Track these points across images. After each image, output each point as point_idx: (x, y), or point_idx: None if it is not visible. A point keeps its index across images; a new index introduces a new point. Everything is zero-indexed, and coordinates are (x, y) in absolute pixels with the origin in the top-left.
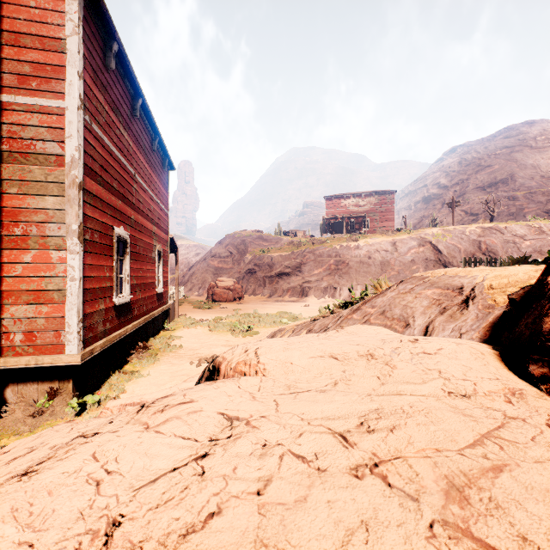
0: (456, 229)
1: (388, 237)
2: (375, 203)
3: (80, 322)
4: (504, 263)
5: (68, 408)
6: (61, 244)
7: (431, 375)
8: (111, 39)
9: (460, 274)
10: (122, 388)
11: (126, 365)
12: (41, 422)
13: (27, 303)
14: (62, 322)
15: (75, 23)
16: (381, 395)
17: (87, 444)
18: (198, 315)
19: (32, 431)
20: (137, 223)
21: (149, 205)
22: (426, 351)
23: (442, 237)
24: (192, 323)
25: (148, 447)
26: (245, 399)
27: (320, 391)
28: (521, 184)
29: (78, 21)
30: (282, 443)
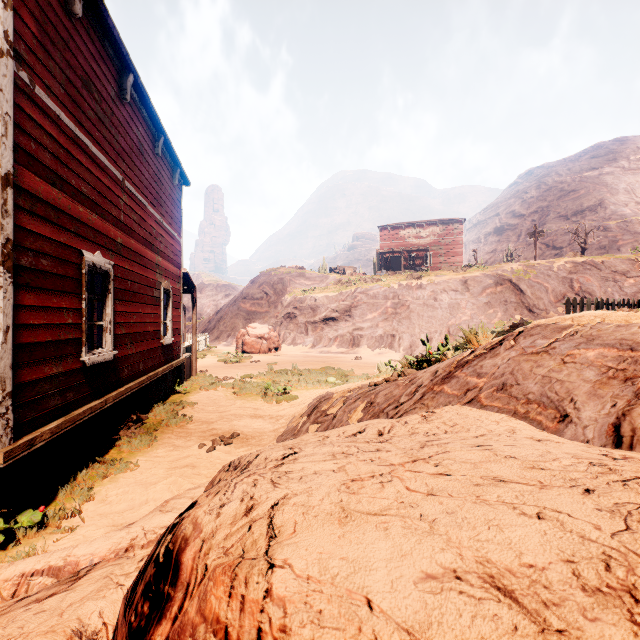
0: (541, 264)
1: (457, 274)
2: (439, 234)
3: (6, 398)
4: (619, 305)
5: None
6: None
7: None
8: None
9: (636, 322)
10: (89, 491)
11: (109, 449)
12: None
13: None
14: None
15: None
16: None
17: None
18: (222, 372)
19: None
20: (129, 250)
21: (150, 227)
22: None
23: (524, 274)
24: (213, 383)
25: None
26: None
27: None
28: (612, 212)
29: None
30: None
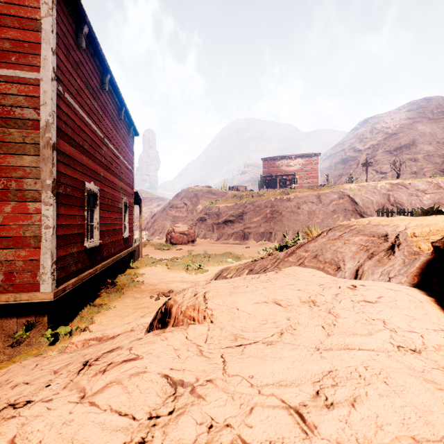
0: (369, 184)
1: (314, 191)
2: (302, 163)
3: (53, 264)
4: (411, 212)
5: (42, 339)
6: (37, 197)
7: (376, 326)
8: (82, 23)
9: (383, 223)
10: (91, 319)
11: (96, 299)
12: (18, 352)
13: (7, 248)
14: (38, 264)
15: (49, 6)
16: (330, 350)
17: (12, 420)
18: (159, 256)
19: (10, 360)
20: (106, 179)
21: (117, 165)
22: (367, 299)
23: (358, 191)
24: (153, 262)
25: (77, 428)
26: (192, 353)
27: (267, 343)
28: (421, 148)
29: (52, 4)
30: (230, 424)
